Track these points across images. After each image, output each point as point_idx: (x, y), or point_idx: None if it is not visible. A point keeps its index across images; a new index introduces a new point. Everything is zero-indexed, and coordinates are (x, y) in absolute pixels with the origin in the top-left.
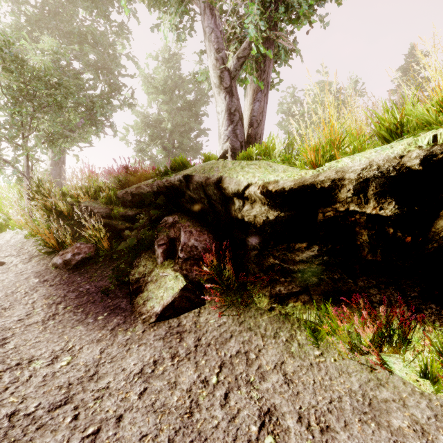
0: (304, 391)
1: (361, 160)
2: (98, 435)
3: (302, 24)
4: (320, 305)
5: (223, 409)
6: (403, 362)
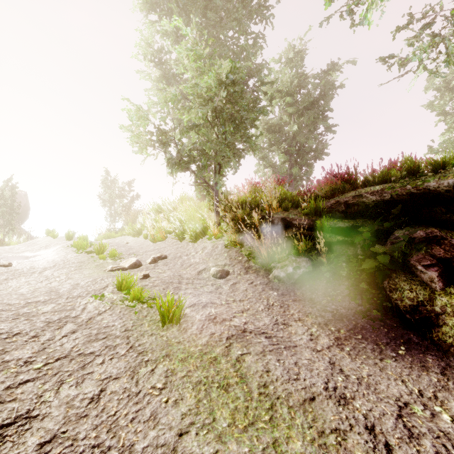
0: None
1: None
2: None
3: None
4: None
5: None
6: None
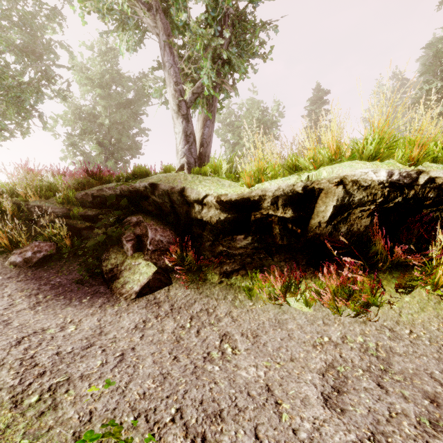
0: (244, 323)
1: (275, 185)
2: (124, 356)
3: (240, 78)
4: (253, 274)
5: (198, 337)
6: (296, 300)
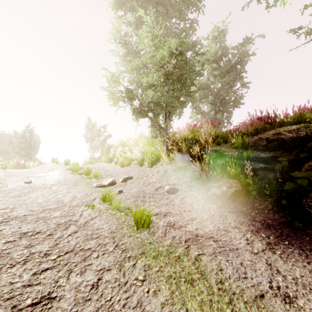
0: None
1: None
2: None
3: None
4: None
5: None
6: None
